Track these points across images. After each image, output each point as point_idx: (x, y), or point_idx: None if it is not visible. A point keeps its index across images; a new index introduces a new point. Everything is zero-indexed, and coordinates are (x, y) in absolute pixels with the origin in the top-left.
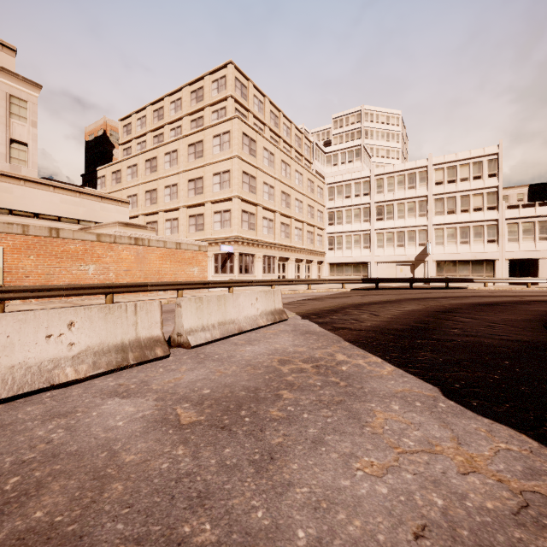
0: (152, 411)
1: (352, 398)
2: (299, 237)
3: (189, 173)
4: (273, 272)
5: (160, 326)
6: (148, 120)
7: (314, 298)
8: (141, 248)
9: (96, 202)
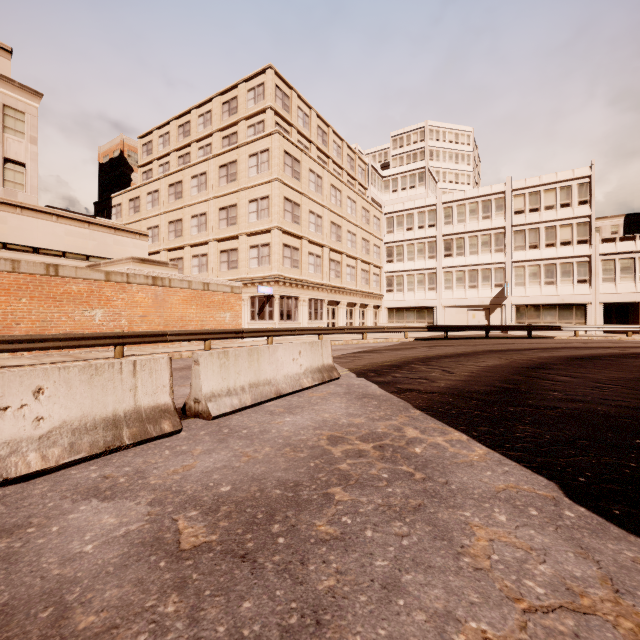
0: (141, 524)
1: (435, 501)
2: (352, 276)
3: (220, 200)
4: (320, 318)
5: (169, 391)
6: (172, 137)
7: (371, 350)
8: (160, 289)
9: (108, 234)
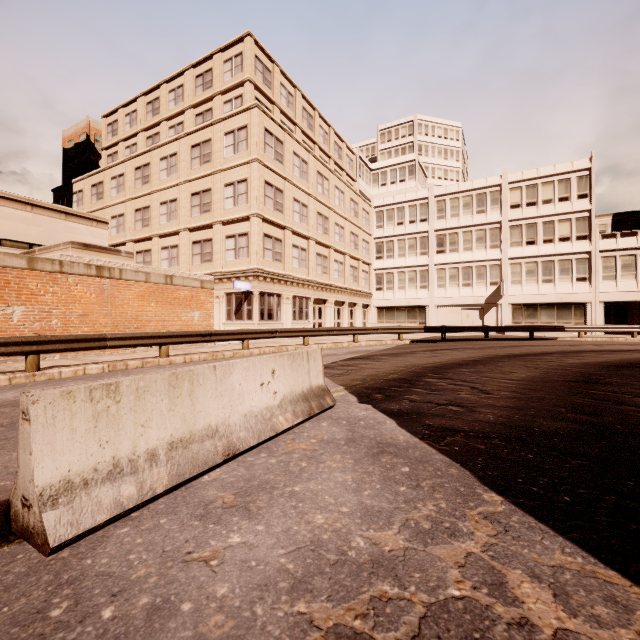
0: None
1: None
2: (340, 273)
3: (192, 185)
4: (306, 318)
5: None
6: (139, 115)
7: (367, 356)
8: (107, 281)
9: (57, 219)
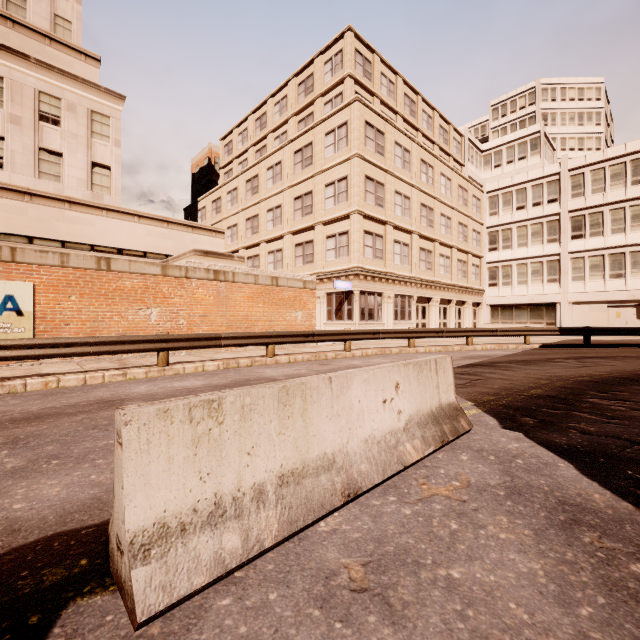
0: None
1: None
2: (446, 268)
3: (295, 189)
4: (408, 318)
5: None
6: (249, 132)
7: (488, 363)
8: (223, 284)
9: (186, 233)
